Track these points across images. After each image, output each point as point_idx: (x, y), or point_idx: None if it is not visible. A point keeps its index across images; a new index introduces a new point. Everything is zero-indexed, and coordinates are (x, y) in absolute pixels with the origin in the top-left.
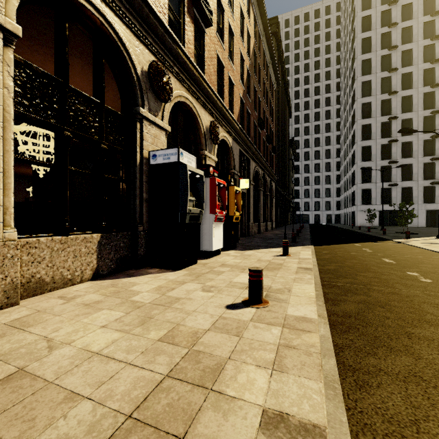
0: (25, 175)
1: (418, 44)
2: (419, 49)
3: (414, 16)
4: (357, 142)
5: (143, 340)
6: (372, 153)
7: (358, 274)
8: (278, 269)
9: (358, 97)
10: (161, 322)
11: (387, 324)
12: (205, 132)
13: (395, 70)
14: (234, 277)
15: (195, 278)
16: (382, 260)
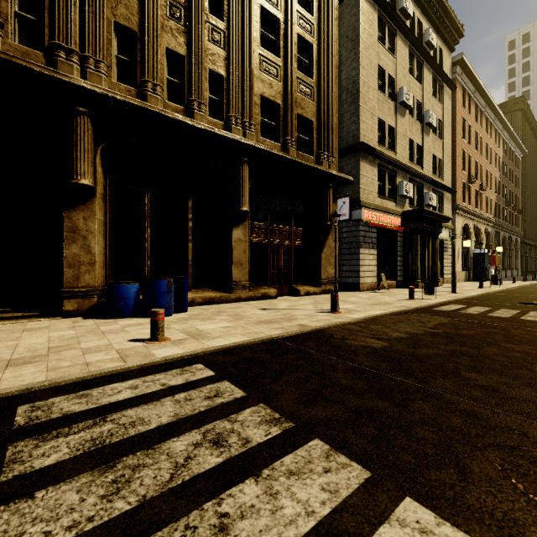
0: None
1: None
2: None
3: None
4: None
5: None
6: None
7: None
8: (520, 282)
9: None
10: None
11: None
12: (482, 233)
13: None
14: (505, 282)
15: None
16: None
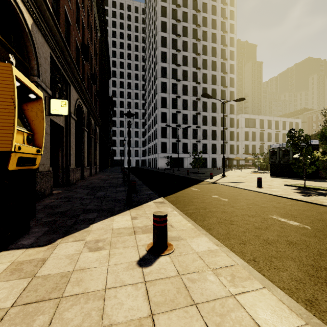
0: None
1: (190, 55)
2: (190, 58)
3: (188, 36)
4: (158, 108)
5: None
6: (167, 118)
7: None
8: None
9: (159, 76)
10: None
11: None
12: None
13: (179, 65)
14: None
15: None
16: (283, 221)
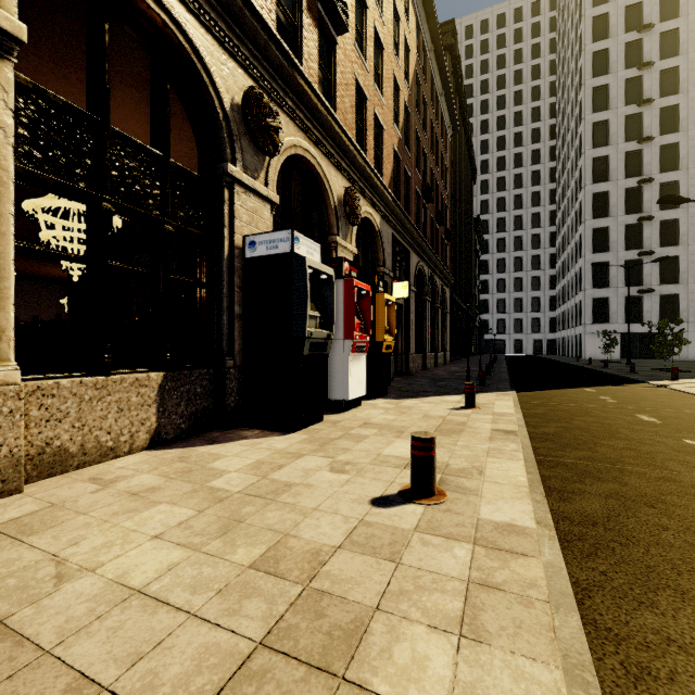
0: (58, 279)
1: (689, 59)
2: (690, 67)
3: (682, 13)
4: (584, 221)
5: (222, 566)
6: (611, 240)
7: (598, 443)
8: (458, 433)
9: (586, 147)
10: (257, 529)
11: (666, 541)
12: (336, 206)
13: (649, 102)
14: (385, 446)
15: (318, 448)
16: (636, 417)
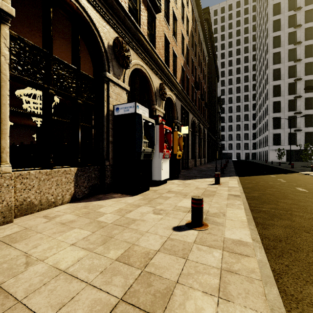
0: (32, 126)
1: None
2: None
3: None
4: (269, 98)
5: (103, 259)
6: (281, 107)
7: (279, 201)
8: (212, 196)
9: (270, 64)
10: (119, 241)
11: None
12: (155, 92)
13: (299, 43)
14: (178, 202)
15: (147, 202)
16: (296, 189)
